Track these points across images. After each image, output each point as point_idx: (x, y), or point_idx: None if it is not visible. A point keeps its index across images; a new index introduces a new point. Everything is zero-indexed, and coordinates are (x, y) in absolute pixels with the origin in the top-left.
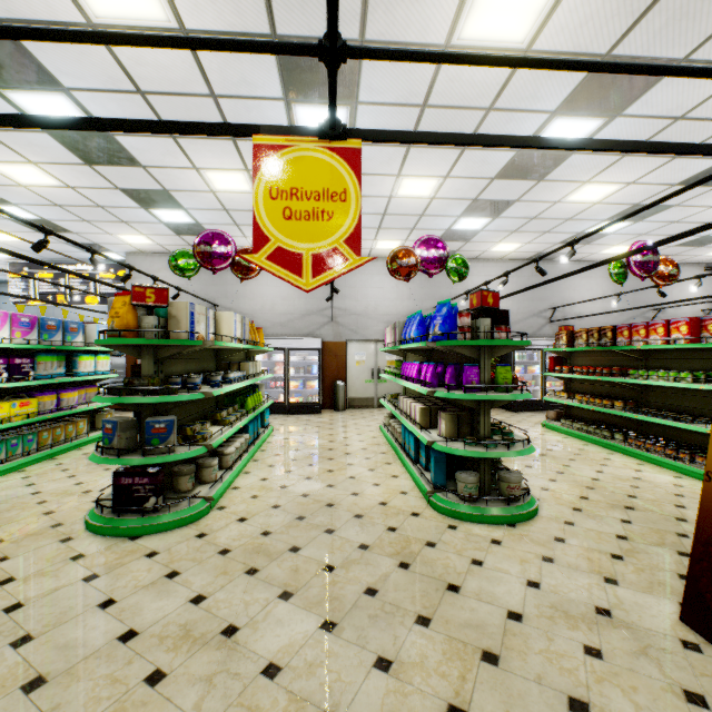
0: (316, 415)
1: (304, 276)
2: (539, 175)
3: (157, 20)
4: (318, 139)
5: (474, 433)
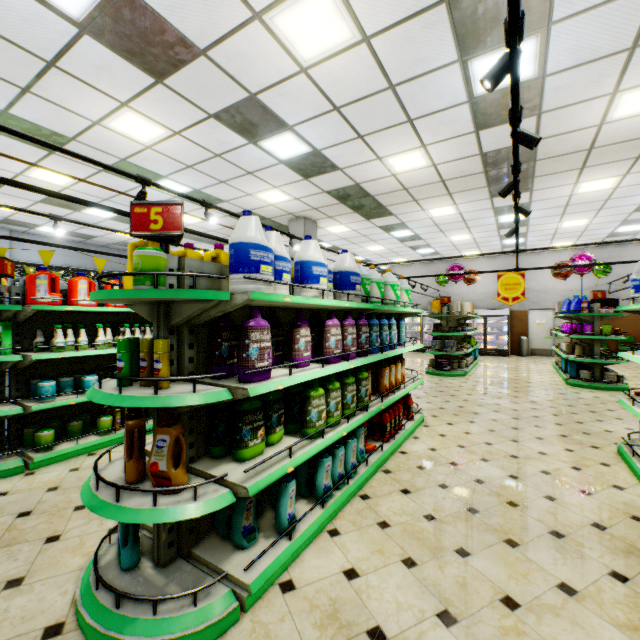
0: (505, 357)
1: (509, 302)
2: None
3: (452, 213)
4: (513, 272)
5: (592, 355)
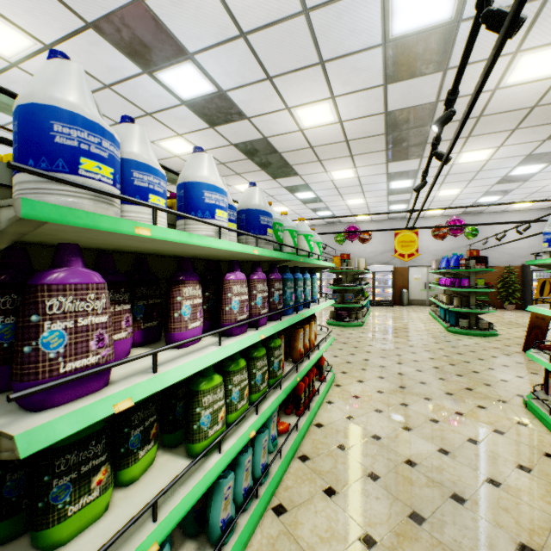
0: (390, 307)
1: (405, 258)
2: (522, 180)
3: (351, 177)
4: (408, 230)
5: (468, 305)
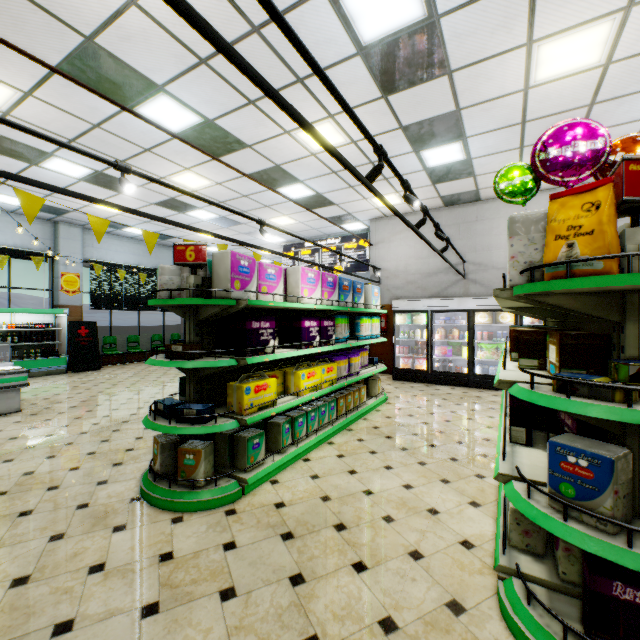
0: None
1: None
2: None
3: None
4: None
5: None
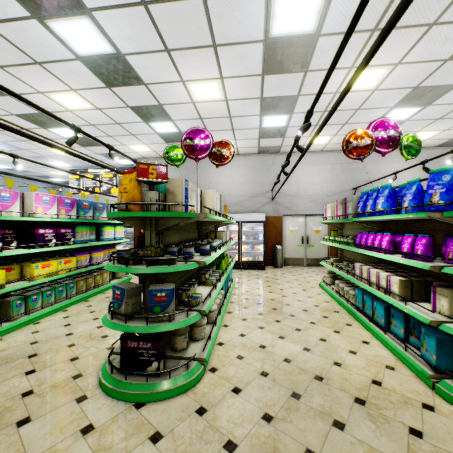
0: (262, 270)
1: None
2: None
3: None
4: None
5: None
